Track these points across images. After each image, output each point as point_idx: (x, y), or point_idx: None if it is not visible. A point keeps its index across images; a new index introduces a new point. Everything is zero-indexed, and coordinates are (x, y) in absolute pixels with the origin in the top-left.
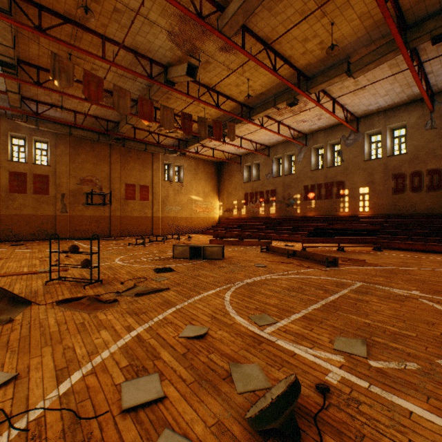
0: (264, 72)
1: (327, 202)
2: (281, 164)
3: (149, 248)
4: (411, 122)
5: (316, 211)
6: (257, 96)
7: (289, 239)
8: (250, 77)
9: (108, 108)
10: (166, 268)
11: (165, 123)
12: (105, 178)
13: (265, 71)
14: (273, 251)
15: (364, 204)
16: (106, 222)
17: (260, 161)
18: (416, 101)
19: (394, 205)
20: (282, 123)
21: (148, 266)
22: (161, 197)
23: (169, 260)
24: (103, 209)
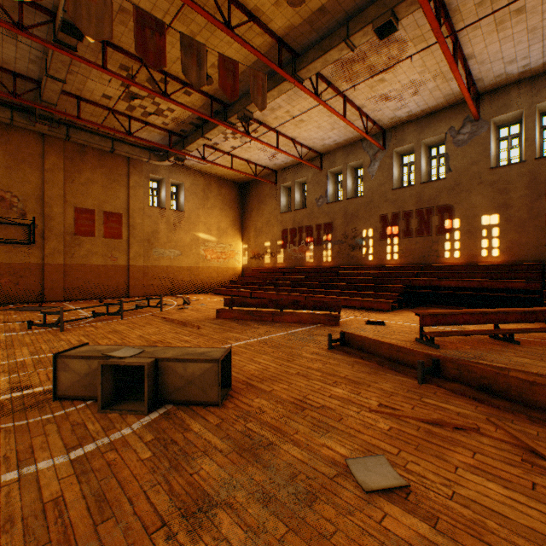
0: None
1: (422, 242)
2: (340, 182)
3: (60, 339)
4: None
5: (402, 257)
6: (311, 18)
7: (363, 305)
8: None
9: None
10: None
11: (83, 19)
12: (32, 195)
13: None
14: (360, 347)
15: (490, 244)
16: (33, 275)
17: (307, 179)
18: None
19: None
20: (350, 100)
21: None
22: (144, 233)
23: (26, 413)
24: (29, 252)
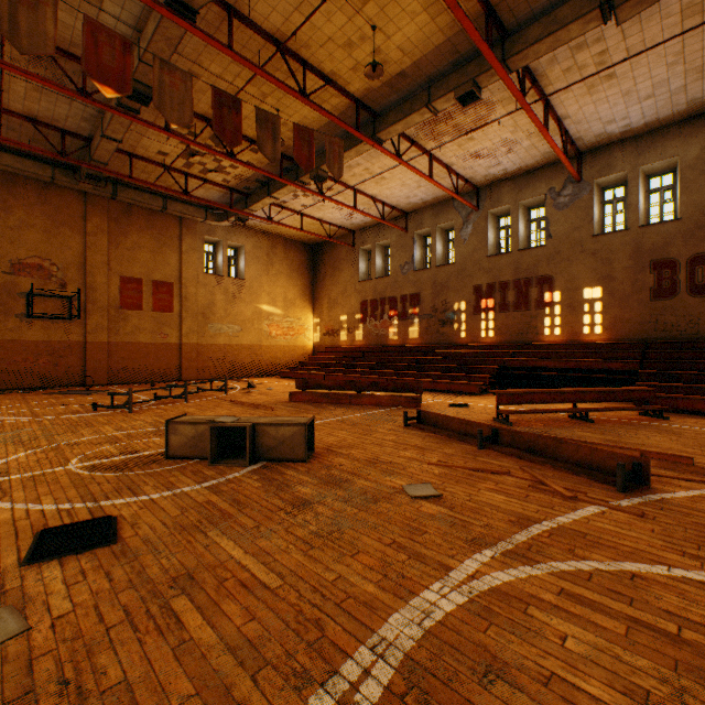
0: (410, 7)
1: (519, 317)
2: (429, 245)
3: (135, 419)
4: (689, 158)
5: (498, 334)
6: (391, 81)
7: (451, 388)
8: (378, 18)
9: (37, 79)
10: (92, 523)
11: (167, 106)
12: (73, 263)
13: (414, 2)
14: (434, 424)
15: (593, 320)
16: (74, 355)
17: (391, 241)
18: (701, 117)
19: (653, 321)
20: (437, 158)
21: (47, 506)
22: (198, 305)
23: (150, 466)
24: (69, 328)
